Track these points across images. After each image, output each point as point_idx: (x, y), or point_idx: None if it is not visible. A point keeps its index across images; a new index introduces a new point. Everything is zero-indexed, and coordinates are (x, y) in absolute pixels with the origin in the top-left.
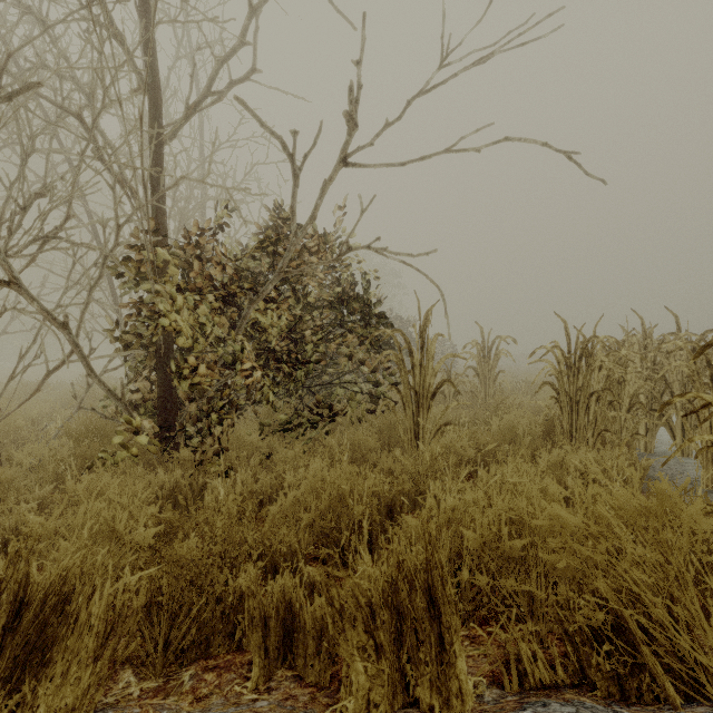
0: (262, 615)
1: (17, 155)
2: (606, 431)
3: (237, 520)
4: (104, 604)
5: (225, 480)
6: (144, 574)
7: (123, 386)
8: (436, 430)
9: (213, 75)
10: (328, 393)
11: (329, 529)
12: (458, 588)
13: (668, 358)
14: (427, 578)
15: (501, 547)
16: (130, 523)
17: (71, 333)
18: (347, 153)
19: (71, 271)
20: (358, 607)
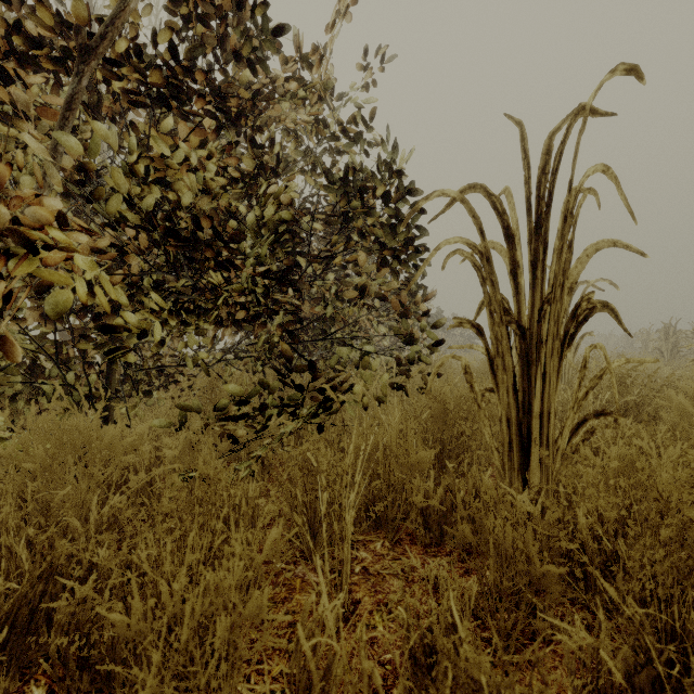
0: None
1: None
2: None
3: None
4: None
5: None
6: None
7: None
8: (573, 424)
9: None
10: (327, 365)
11: None
12: None
13: None
14: None
15: None
16: None
17: None
18: None
19: None
20: None
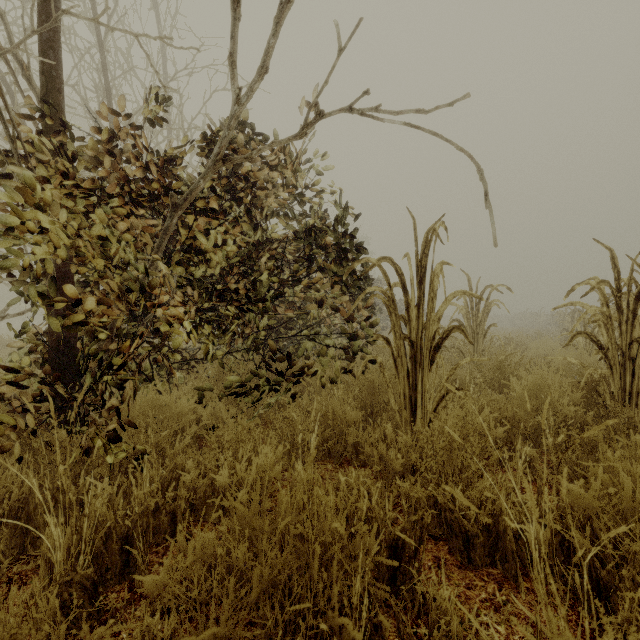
0: None
1: None
2: None
3: None
4: None
5: (124, 478)
6: None
7: None
8: (440, 396)
9: None
10: (296, 349)
11: None
12: None
13: None
14: None
15: None
16: None
17: None
18: None
19: None
20: None
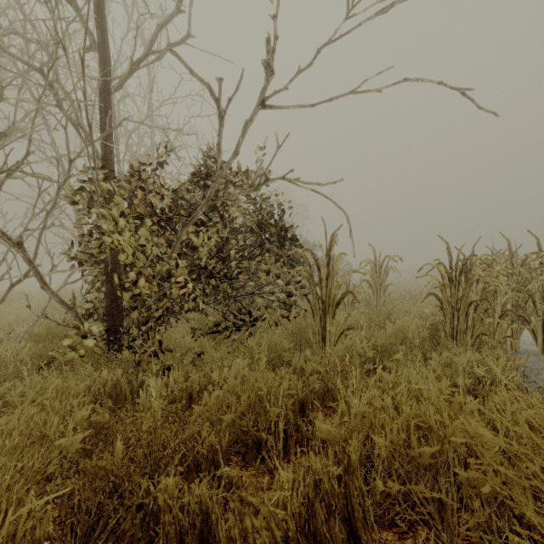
0: (177, 531)
1: (1, 110)
2: (484, 335)
3: (162, 423)
4: (2, 535)
5: (161, 378)
6: (49, 498)
7: (74, 296)
8: (340, 333)
9: (153, 36)
10: (250, 301)
11: (248, 427)
12: (372, 499)
13: (531, 273)
14: (346, 505)
15: (411, 454)
16: (60, 428)
17: (26, 251)
18: (264, 96)
19: (37, 201)
20: (273, 542)
